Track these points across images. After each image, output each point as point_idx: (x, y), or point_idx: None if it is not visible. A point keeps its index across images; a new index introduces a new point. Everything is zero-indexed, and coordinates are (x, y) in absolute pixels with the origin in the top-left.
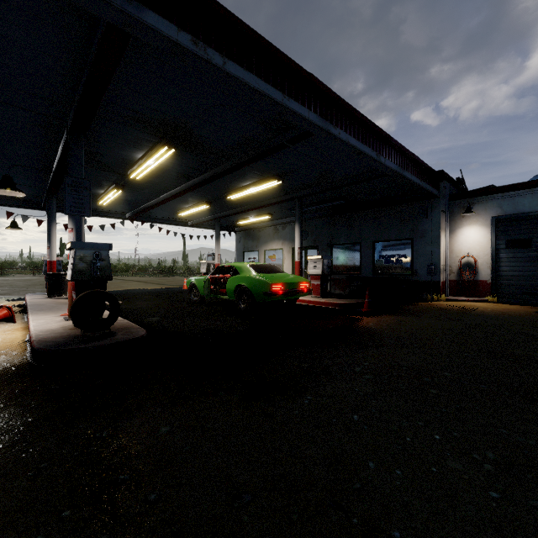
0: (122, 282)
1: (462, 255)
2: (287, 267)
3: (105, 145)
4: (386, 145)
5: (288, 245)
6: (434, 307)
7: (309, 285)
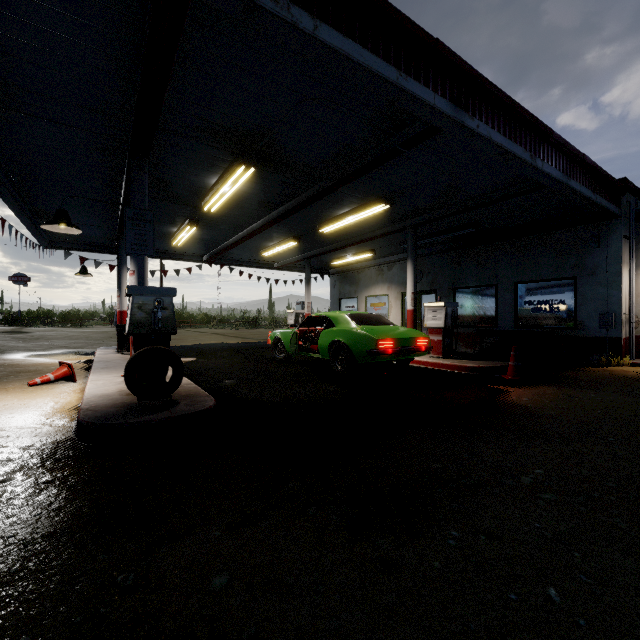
0: (200, 335)
1: None
2: (395, 318)
3: (173, 169)
4: (544, 143)
5: (396, 290)
6: (615, 375)
7: (428, 341)
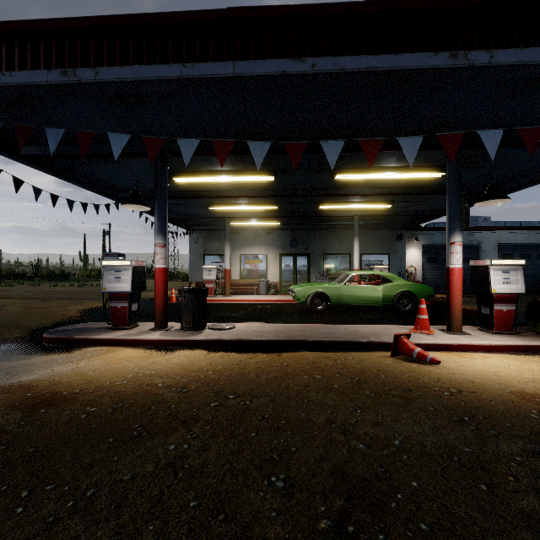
0: None
1: (410, 265)
2: (273, 273)
3: None
4: None
5: (274, 251)
6: None
7: None
